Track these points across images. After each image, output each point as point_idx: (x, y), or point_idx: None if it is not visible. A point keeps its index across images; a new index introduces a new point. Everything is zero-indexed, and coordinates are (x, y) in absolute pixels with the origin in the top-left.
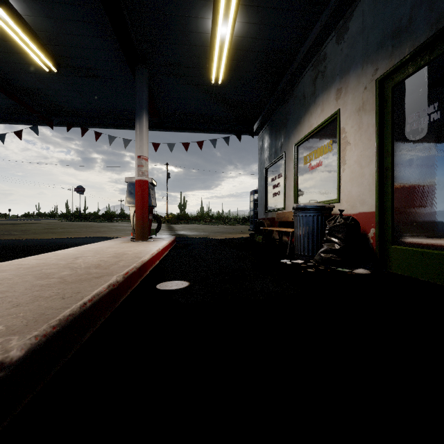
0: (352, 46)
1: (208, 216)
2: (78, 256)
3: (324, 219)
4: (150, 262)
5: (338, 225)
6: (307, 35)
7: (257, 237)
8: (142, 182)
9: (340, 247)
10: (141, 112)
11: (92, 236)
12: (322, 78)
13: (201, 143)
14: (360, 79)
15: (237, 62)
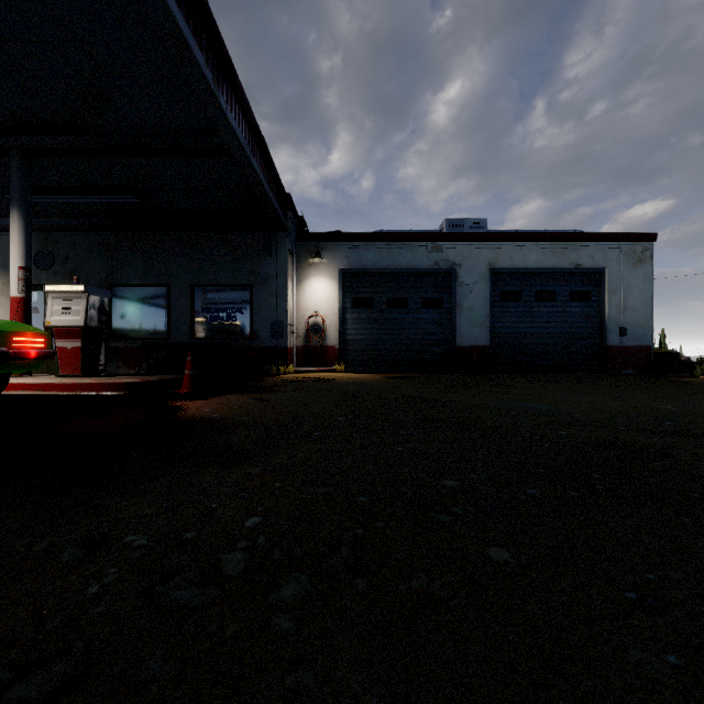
0: None
1: None
2: None
3: None
4: None
5: None
6: None
7: None
8: None
9: None
10: None
11: None
12: None
13: None
14: (1, 277)
15: None
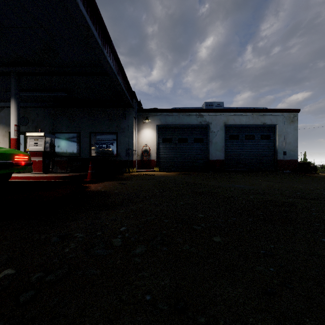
0: (1, 118)
1: None
2: None
3: None
4: None
5: None
6: None
7: None
8: None
9: None
10: None
11: None
12: None
13: None
14: (4, 128)
15: None
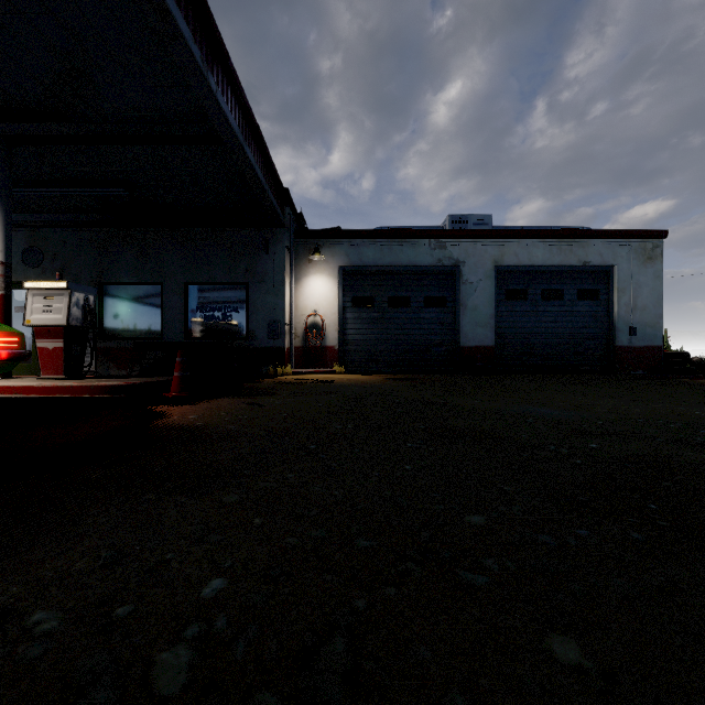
0: None
1: None
2: None
3: None
4: None
5: None
6: None
7: None
8: None
9: None
10: None
11: None
12: None
13: None
14: None
15: None
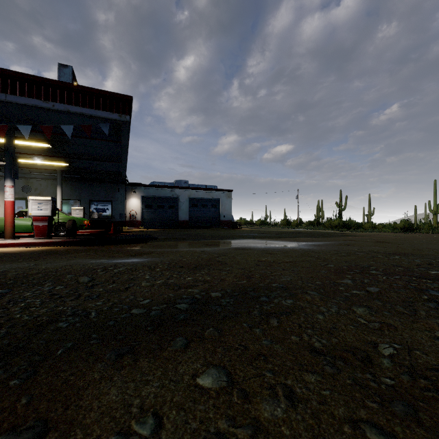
0: (2, 186)
1: None
2: None
3: None
4: None
5: None
6: None
7: None
8: None
9: None
10: None
11: None
12: None
13: None
14: None
15: None
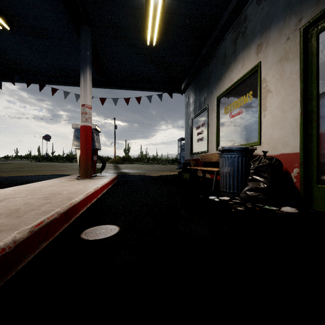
0: (273, 3)
1: (146, 158)
2: (8, 197)
3: (247, 160)
4: (83, 202)
5: (263, 165)
6: (229, 1)
7: (185, 175)
8: (86, 128)
9: (266, 186)
10: (85, 66)
11: (50, 174)
12: (243, 37)
13: (139, 98)
14: (282, 31)
15: (169, 26)
